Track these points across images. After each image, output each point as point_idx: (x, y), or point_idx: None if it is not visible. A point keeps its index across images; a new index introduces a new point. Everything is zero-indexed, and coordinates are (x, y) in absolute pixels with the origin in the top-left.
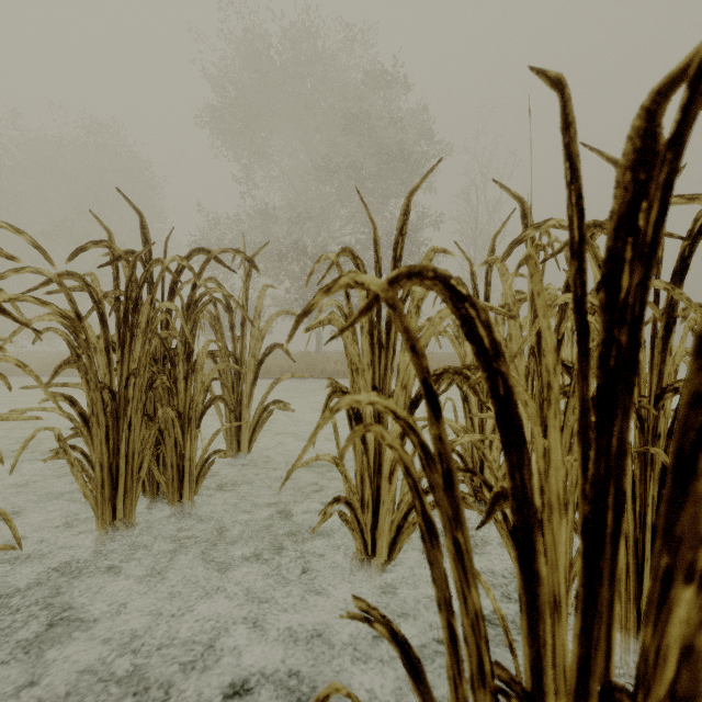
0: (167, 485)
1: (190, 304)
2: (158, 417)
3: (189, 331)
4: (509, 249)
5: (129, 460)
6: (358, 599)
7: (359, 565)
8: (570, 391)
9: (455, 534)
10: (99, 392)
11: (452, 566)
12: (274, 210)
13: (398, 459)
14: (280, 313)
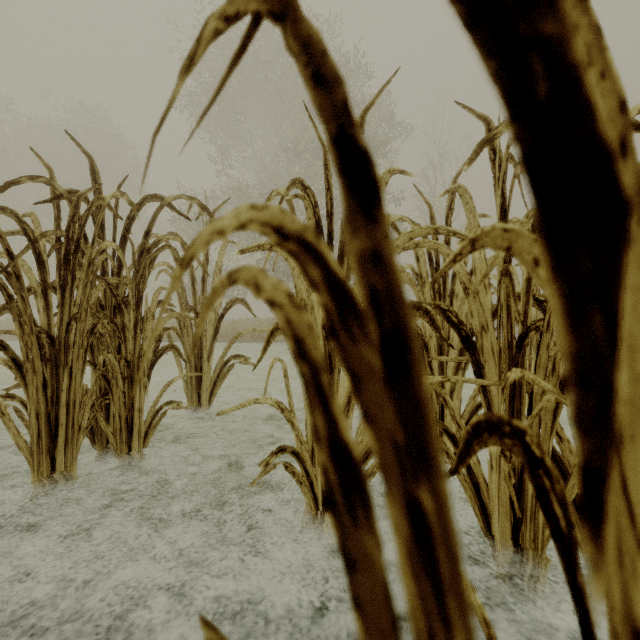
0: (114, 436)
1: (142, 251)
2: (99, 363)
3: (138, 278)
4: (478, 148)
5: (71, 409)
6: (210, 625)
7: (309, 521)
8: (544, 325)
9: (409, 494)
10: (35, 336)
11: (401, 575)
12: (247, 187)
13: (285, 326)
14: None
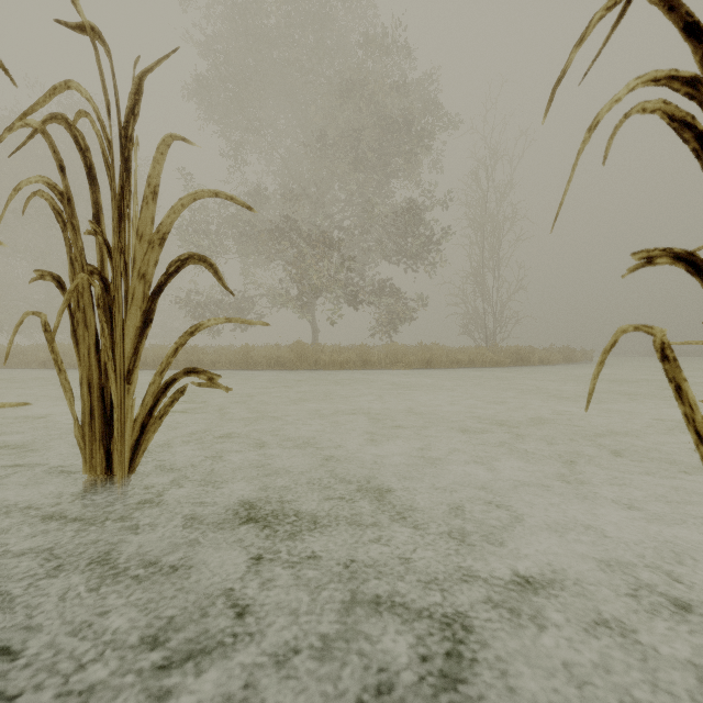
0: None
1: None
2: None
3: None
4: None
5: None
6: None
7: None
8: None
9: None
10: None
11: None
12: (265, 188)
13: None
14: (200, 193)
